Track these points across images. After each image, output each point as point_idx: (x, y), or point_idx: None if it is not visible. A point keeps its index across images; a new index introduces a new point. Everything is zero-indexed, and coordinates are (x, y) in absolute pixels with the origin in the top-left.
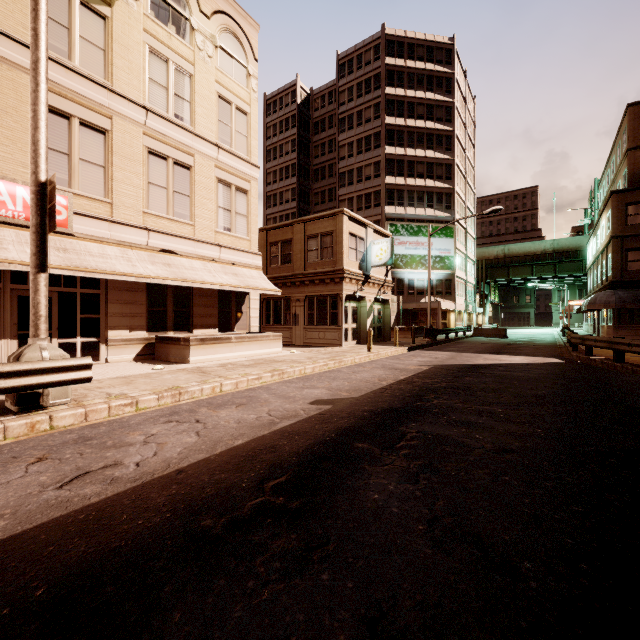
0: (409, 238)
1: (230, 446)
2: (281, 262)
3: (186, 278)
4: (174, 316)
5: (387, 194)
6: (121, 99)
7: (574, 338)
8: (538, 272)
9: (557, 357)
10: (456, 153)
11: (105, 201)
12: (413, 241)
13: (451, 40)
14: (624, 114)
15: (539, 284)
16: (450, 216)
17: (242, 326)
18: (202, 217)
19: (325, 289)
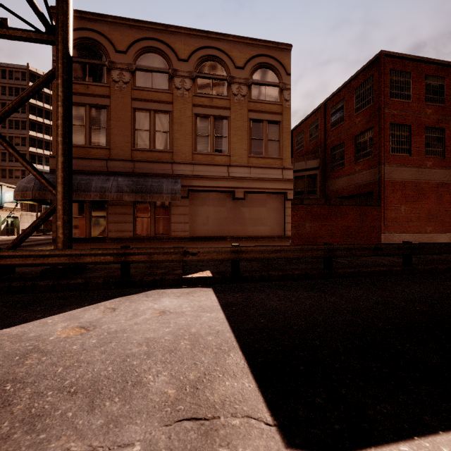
0: None
1: None
2: None
3: None
4: None
5: (31, 157)
6: None
7: None
8: None
9: None
10: None
11: None
12: None
13: None
14: None
15: None
16: None
17: None
18: None
19: None
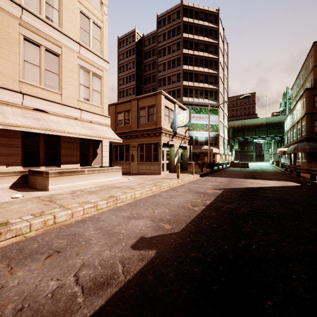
0: (195, 114)
1: None
2: (124, 124)
3: (50, 128)
4: (45, 155)
5: (184, 91)
6: None
7: (301, 169)
8: (258, 134)
9: (292, 181)
10: (219, 70)
11: None
12: (197, 116)
13: (217, 10)
14: (311, 48)
15: (259, 140)
16: (216, 103)
17: (97, 162)
18: (68, 89)
19: (150, 139)
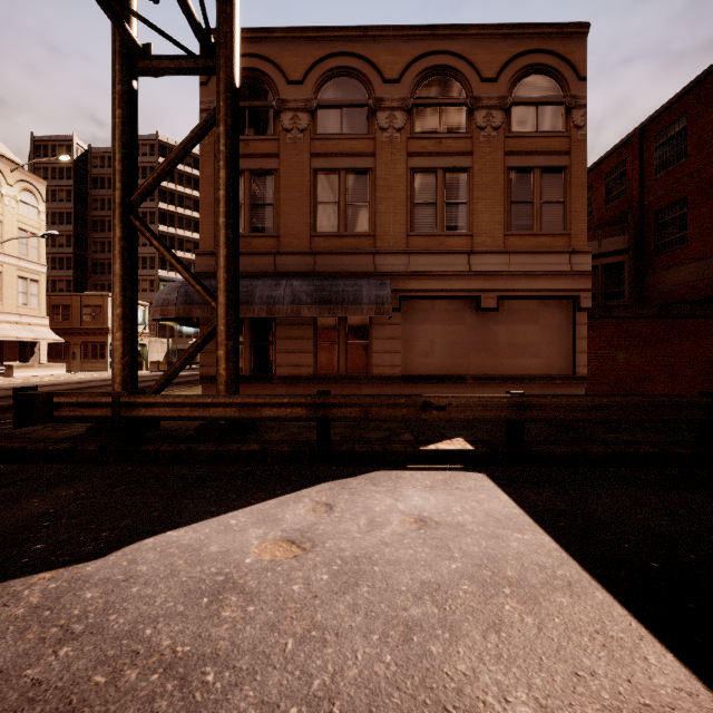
0: None
1: (61, 383)
2: (62, 319)
3: (6, 336)
4: None
5: (161, 261)
6: None
7: None
8: None
9: None
10: None
11: None
12: None
13: None
14: None
15: None
16: None
17: (35, 360)
18: (9, 299)
19: (96, 338)
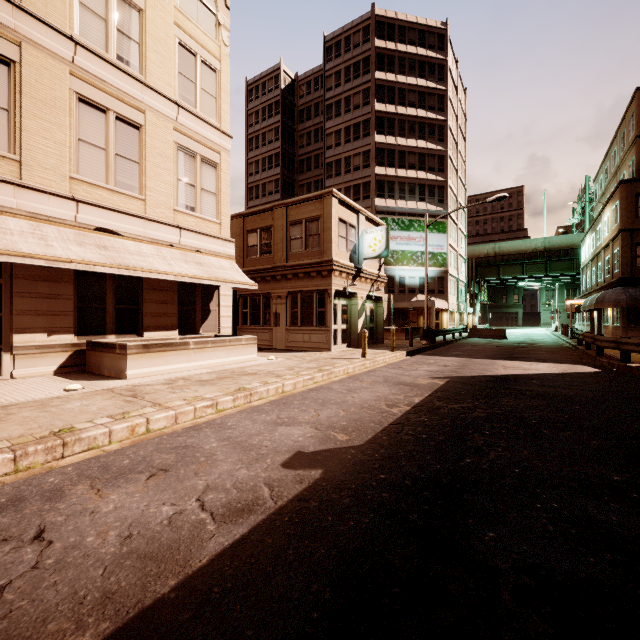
0: (400, 233)
1: None
2: (260, 253)
3: (127, 265)
4: (116, 315)
5: (377, 185)
6: (35, 22)
7: (604, 341)
8: (529, 271)
9: (586, 364)
10: (448, 144)
11: (9, 157)
12: (404, 236)
13: (444, 25)
14: (632, 99)
15: (530, 283)
16: (443, 210)
17: (210, 327)
18: (156, 191)
19: (311, 284)
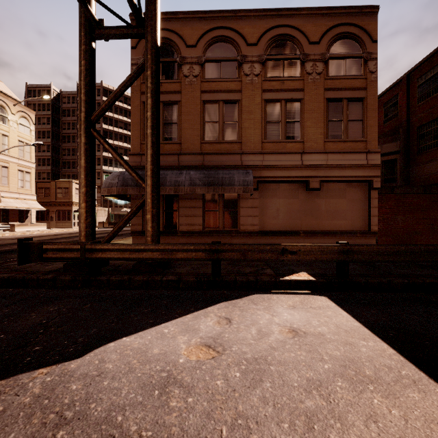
0: None
1: (44, 235)
2: (44, 196)
3: (11, 206)
4: (2, 218)
5: (104, 160)
6: None
7: None
8: None
9: None
10: None
11: None
12: None
13: None
14: None
15: None
16: None
17: (28, 221)
18: (12, 184)
19: (65, 208)
